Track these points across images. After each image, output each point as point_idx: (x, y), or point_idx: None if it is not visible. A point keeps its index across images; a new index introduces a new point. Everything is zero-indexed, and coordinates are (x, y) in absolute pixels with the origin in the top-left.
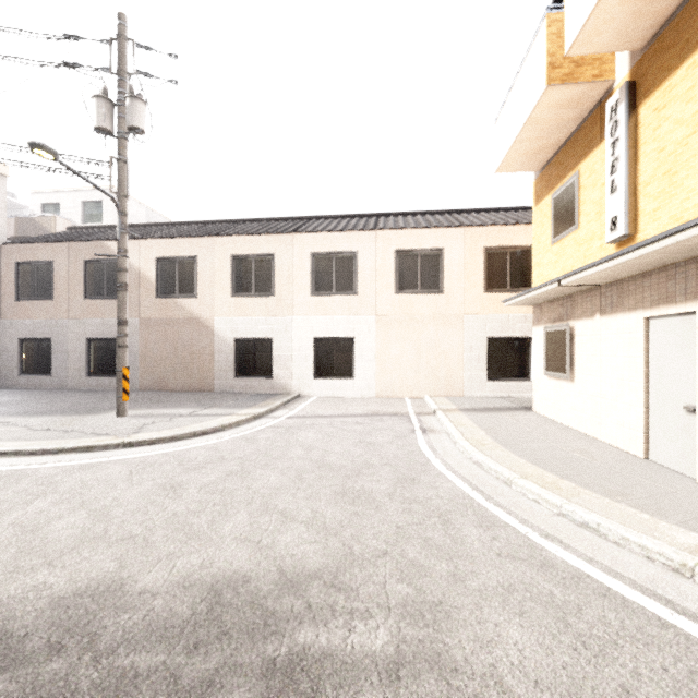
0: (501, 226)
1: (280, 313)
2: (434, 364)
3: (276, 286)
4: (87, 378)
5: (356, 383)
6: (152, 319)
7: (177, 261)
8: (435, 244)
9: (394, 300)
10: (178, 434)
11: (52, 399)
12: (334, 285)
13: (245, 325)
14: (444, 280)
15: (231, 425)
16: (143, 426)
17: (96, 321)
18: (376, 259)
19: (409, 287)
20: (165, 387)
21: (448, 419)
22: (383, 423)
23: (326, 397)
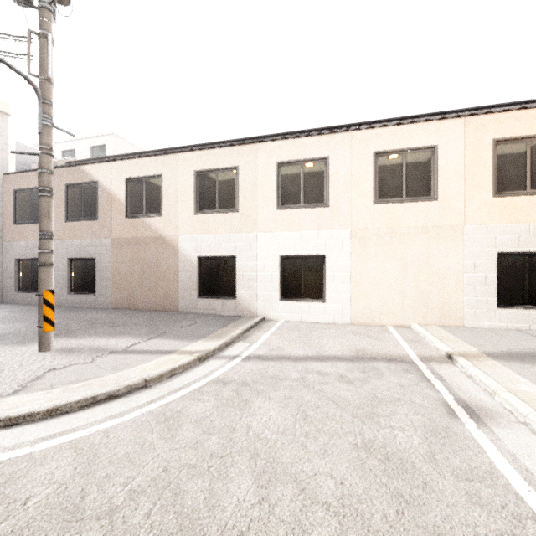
0: (517, 110)
1: (244, 229)
2: (424, 286)
3: (239, 200)
4: (68, 296)
5: (327, 306)
6: (122, 238)
7: (144, 180)
8: (426, 141)
9: (373, 210)
10: (62, 403)
11: (21, 318)
12: (302, 196)
13: (209, 243)
14: (437, 184)
15: (161, 377)
16: (43, 375)
17: (75, 241)
18: (351, 163)
19: (391, 194)
20: (133, 306)
21: (494, 380)
22: (384, 381)
23: (293, 321)
